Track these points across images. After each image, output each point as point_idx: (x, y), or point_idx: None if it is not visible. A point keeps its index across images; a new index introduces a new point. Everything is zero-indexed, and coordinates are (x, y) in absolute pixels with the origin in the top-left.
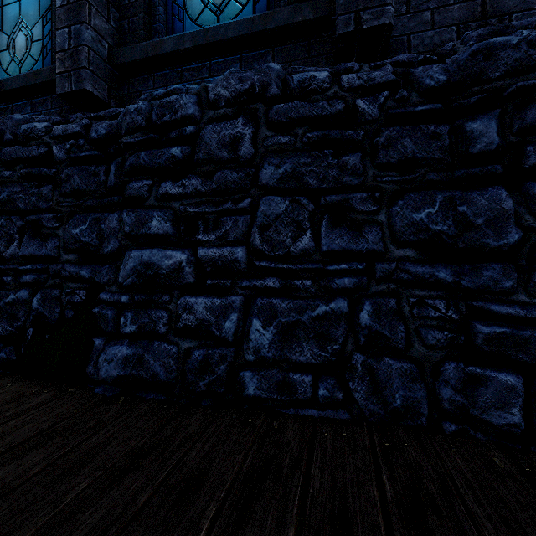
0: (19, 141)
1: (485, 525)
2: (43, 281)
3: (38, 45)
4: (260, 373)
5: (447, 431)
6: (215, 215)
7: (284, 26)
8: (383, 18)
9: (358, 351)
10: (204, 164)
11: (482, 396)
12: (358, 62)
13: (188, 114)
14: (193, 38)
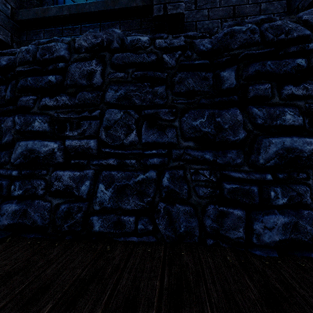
0: None
1: (213, 295)
2: None
3: None
4: (103, 217)
5: (208, 244)
6: (77, 120)
7: (125, 8)
8: (179, 9)
9: (162, 201)
10: (71, 87)
11: (226, 223)
12: (168, 34)
13: (60, 55)
14: (69, 8)
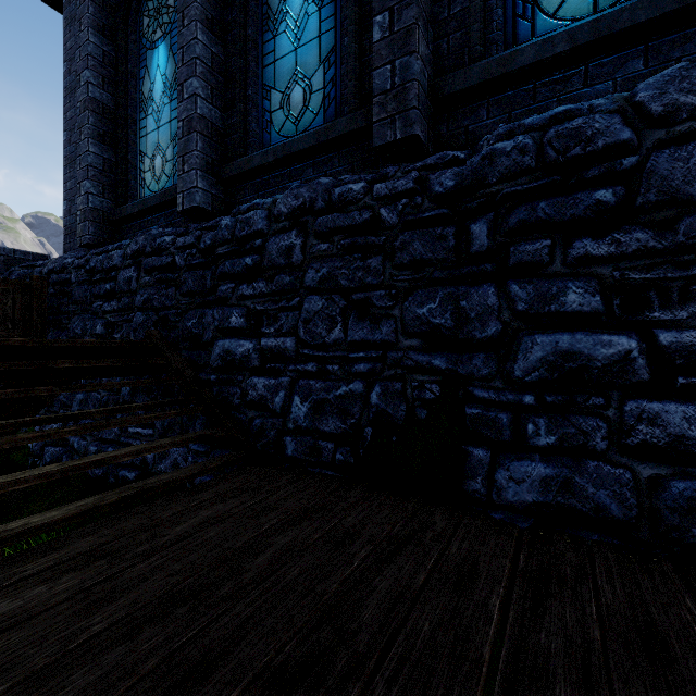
0: (334, 208)
1: None
2: (378, 372)
3: (318, 96)
4: None
5: None
6: (681, 282)
7: None
8: None
9: None
10: (655, 209)
11: None
12: None
13: (619, 140)
14: (571, 36)
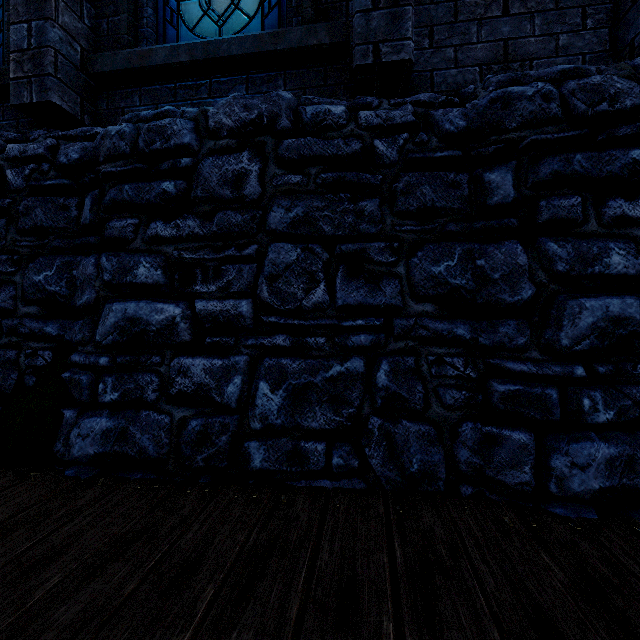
0: None
1: (487, 581)
2: None
3: None
4: (268, 443)
5: (464, 495)
6: (216, 263)
7: (297, 48)
8: (403, 53)
9: (375, 414)
10: (203, 203)
11: (498, 456)
12: (379, 96)
13: (183, 143)
14: (190, 50)
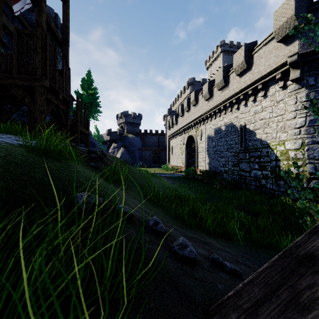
0: None
1: None
2: None
3: None
4: None
5: None
6: None
7: None
8: None
9: None
10: None
11: None
12: None
13: None
14: None
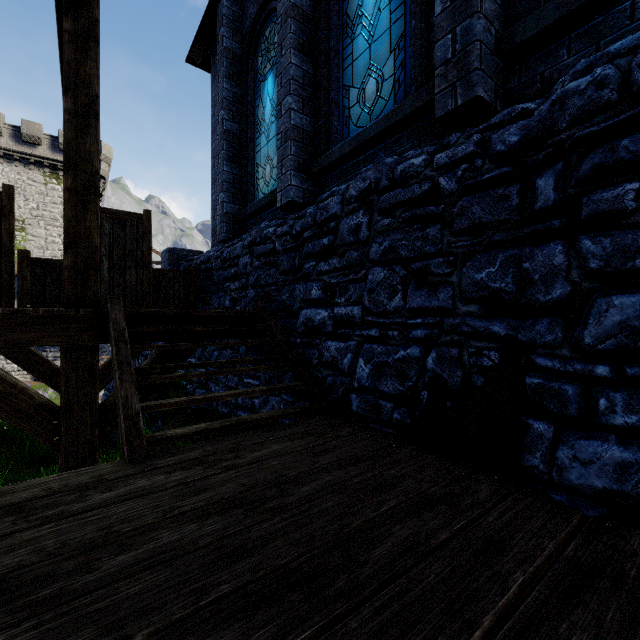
0: (396, 185)
1: None
2: (435, 338)
3: (389, 83)
4: None
5: None
6: None
7: None
8: None
9: None
10: None
11: None
12: None
13: None
14: None
